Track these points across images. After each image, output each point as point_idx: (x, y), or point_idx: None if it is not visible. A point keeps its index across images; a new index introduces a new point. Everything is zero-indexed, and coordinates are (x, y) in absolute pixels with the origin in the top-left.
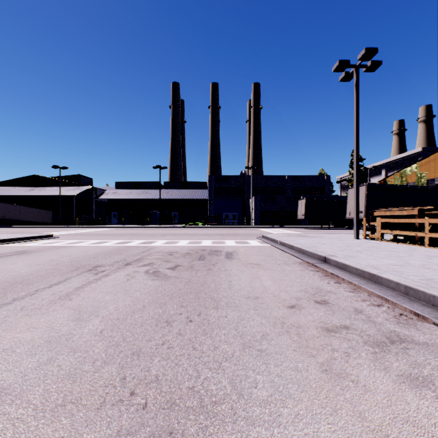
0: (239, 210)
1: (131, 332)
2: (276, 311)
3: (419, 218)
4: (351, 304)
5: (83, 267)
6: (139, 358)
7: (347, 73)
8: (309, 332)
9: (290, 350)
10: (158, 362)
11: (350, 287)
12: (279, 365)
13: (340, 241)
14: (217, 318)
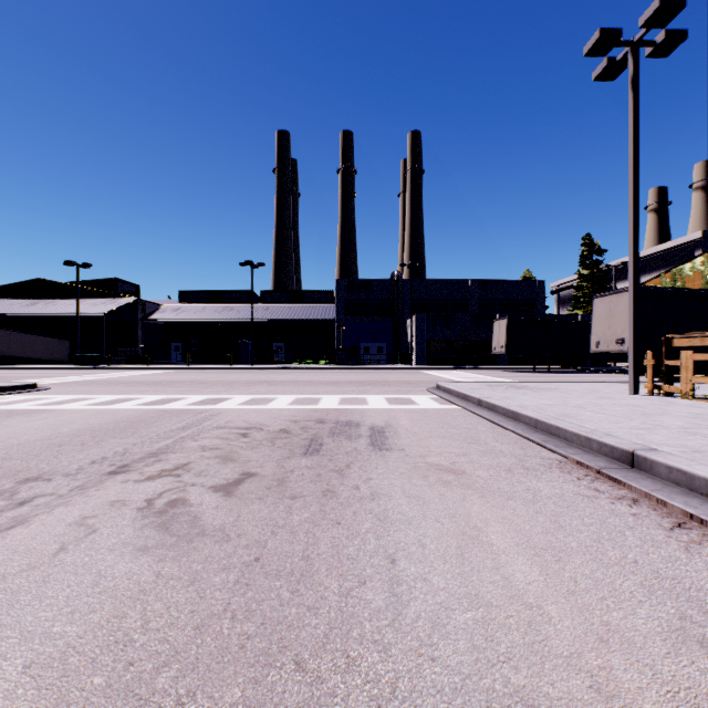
0: (389, 339)
1: None
2: None
3: None
4: None
5: None
6: None
7: (611, 61)
8: None
9: None
10: None
11: None
12: None
13: (609, 401)
14: None
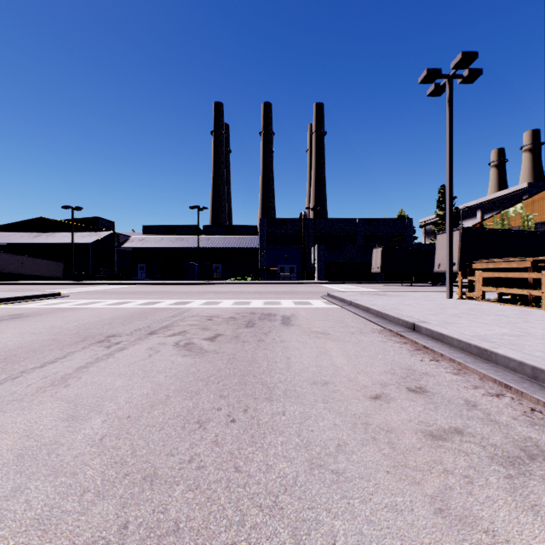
0: (298, 261)
1: (145, 440)
2: (354, 405)
3: (534, 272)
4: (459, 394)
5: (92, 338)
6: (153, 486)
7: (437, 85)
8: (406, 440)
9: (381, 472)
10: (181, 494)
11: (452, 366)
12: (367, 499)
13: (429, 302)
14: (271, 416)
